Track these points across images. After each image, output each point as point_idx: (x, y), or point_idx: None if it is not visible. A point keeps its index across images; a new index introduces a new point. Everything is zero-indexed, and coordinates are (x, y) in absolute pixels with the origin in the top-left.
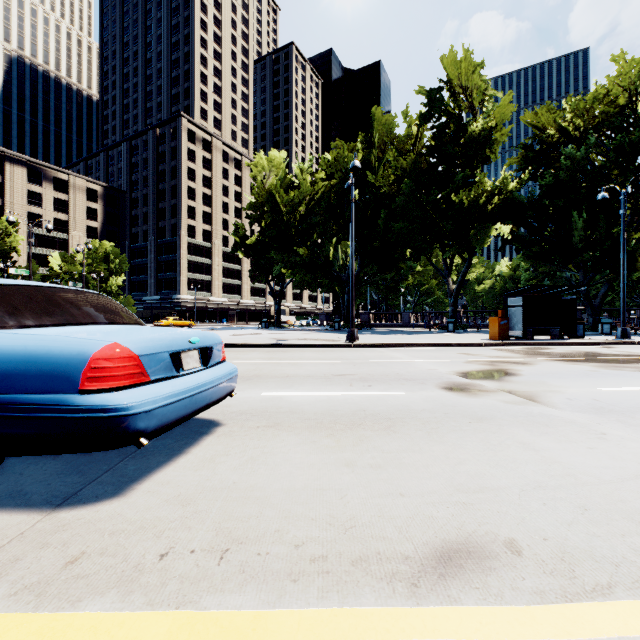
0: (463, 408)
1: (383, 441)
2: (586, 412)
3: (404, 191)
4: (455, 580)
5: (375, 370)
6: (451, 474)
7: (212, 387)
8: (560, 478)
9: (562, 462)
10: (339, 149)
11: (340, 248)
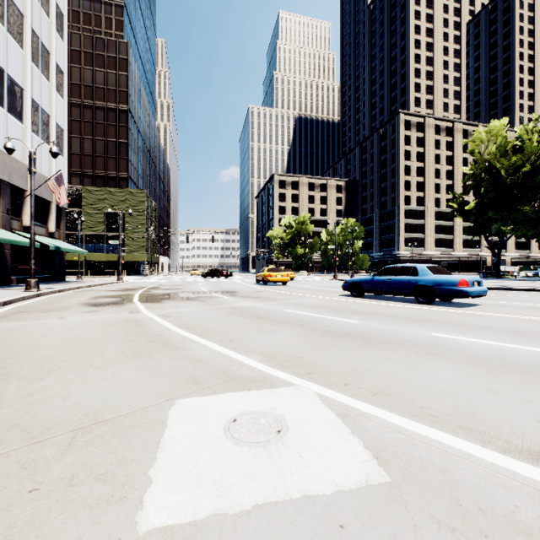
0: None
1: None
2: None
3: None
4: None
5: None
6: None
7: (481, 291)
8: None
9: None
10: None
11: None
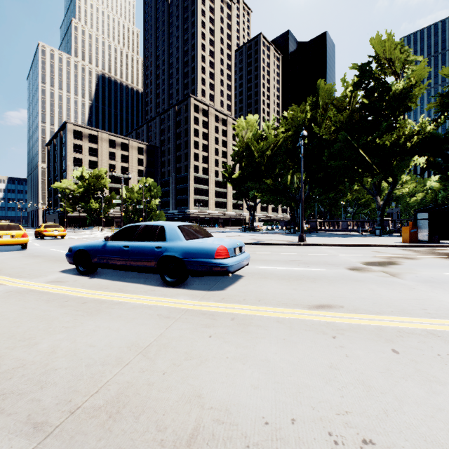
0: (352, 277)
1: (309, 284)
2: (417, 281)
3: (340, 138)
4: (321, 309)
5: (313, 259)
6: (332, 293)
7: (244, 260)
8: (374, 297)
9: (381, 294)
10: (294, 112)
11: (295, 175)
